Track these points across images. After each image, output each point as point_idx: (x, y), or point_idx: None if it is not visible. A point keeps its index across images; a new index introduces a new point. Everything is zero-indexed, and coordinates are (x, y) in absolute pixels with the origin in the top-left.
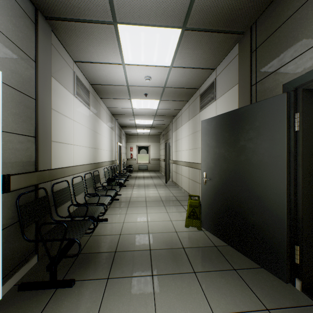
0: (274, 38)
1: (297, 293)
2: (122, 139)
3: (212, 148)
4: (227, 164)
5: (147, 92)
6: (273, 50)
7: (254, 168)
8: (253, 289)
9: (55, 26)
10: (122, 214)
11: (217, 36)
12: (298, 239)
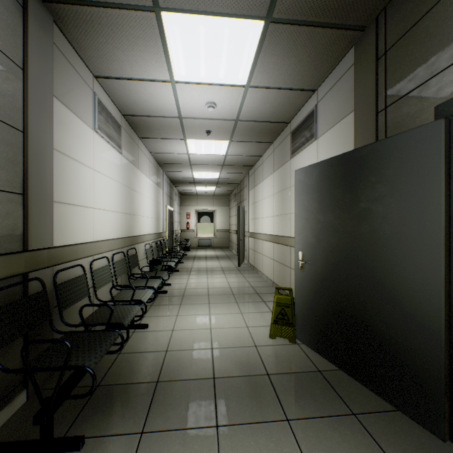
0: (418, 32)
1: None
2: (173, 200)
3: (313, 214)
4: (338, 238)
5: (210, 128)
6: (416, 51)
7: (385, 247)
8: (389, 452)
9: (60, 14)
10: (172, 317)
11: (321, 34)
12: None
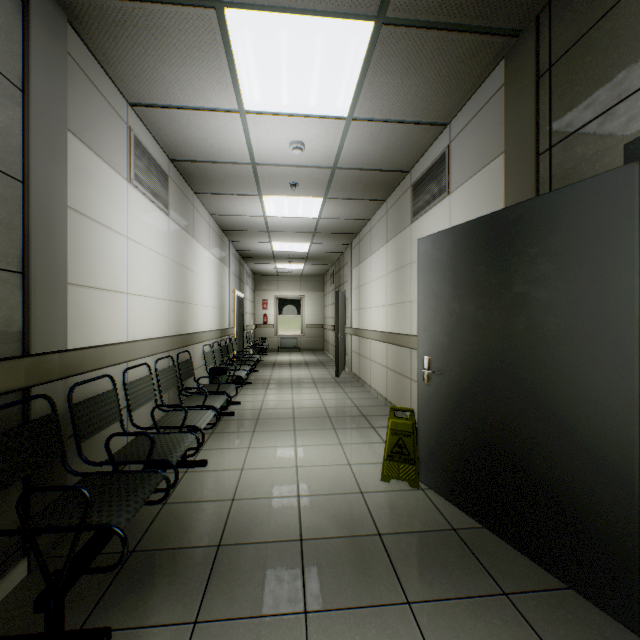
0: (598, 36)
1: None
2: (244, 283)
3: (444, 302)
4: (481, 337)
5: (296, 180)
6: (596, 65)
7: (551, 349)
8: None
9: (77, 12)
10: (241, 450)
11: (457, 41)
12: None
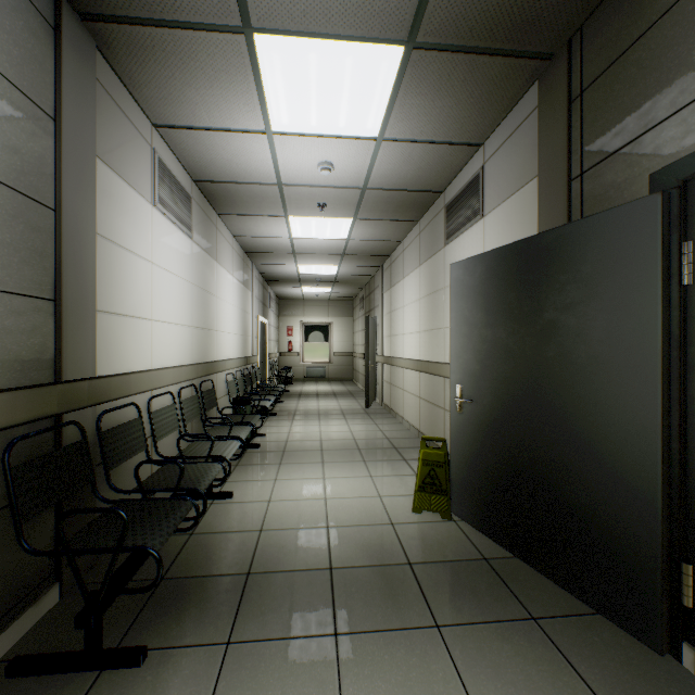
0: (627, 65)
1: (689, 680)
2: (268, 308)
3: (476, 329)
4: (513, 365)
5: (325, 200)
6: (624, 93)
7: (580, 376)
8: (581, 670)
9: (106, 38)
10: (268, 482)
11: (489, 64)
12: (690, 548)
